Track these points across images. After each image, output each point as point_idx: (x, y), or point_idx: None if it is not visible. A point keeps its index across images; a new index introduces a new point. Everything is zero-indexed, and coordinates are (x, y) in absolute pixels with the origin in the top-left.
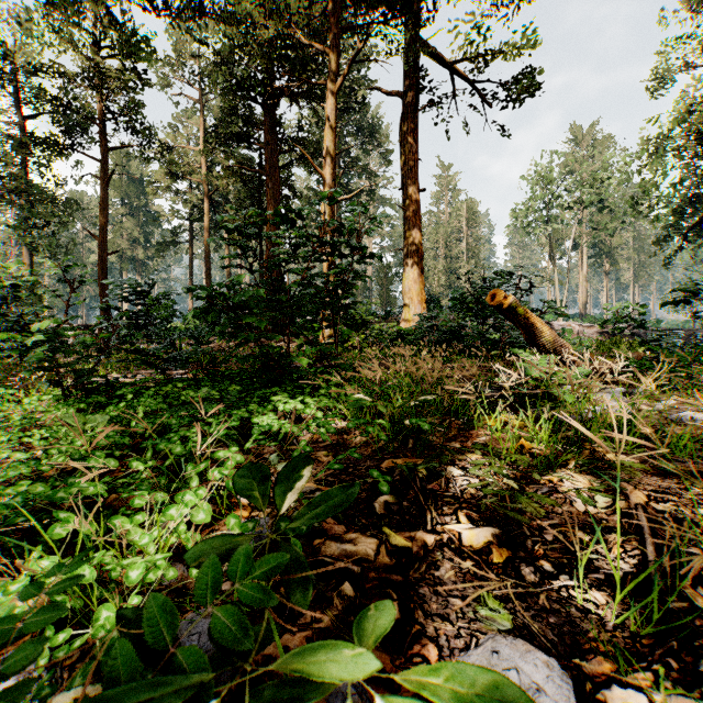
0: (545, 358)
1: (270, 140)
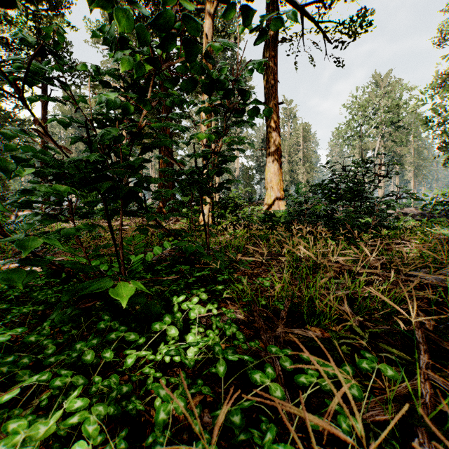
0: None
1: None
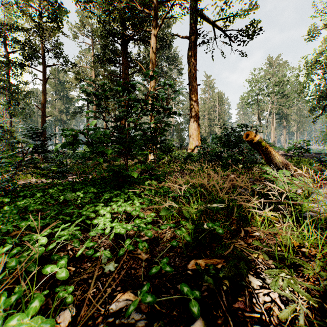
0: (281, 172)
1: (124, 61)
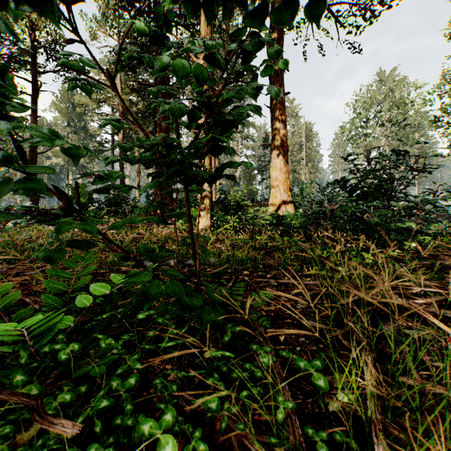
0: None
1: None
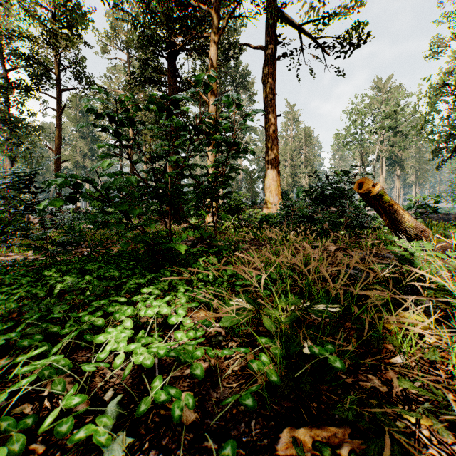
0: (417, 244)
1: (172, 82)
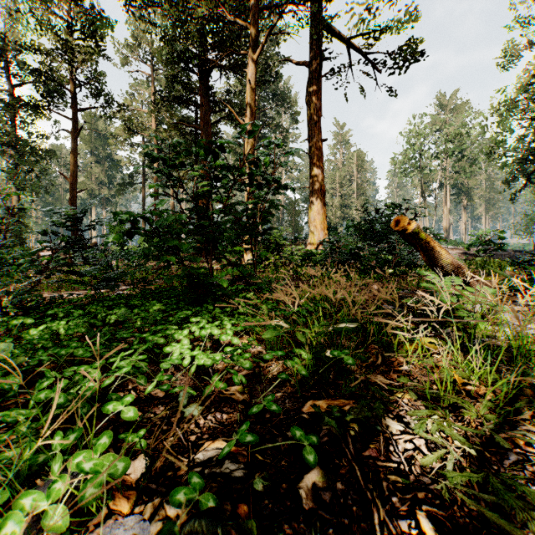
0: (448, 279)
1: (204, 101)
